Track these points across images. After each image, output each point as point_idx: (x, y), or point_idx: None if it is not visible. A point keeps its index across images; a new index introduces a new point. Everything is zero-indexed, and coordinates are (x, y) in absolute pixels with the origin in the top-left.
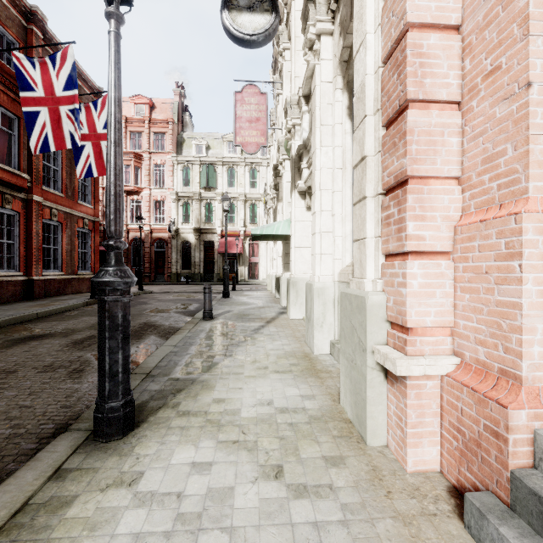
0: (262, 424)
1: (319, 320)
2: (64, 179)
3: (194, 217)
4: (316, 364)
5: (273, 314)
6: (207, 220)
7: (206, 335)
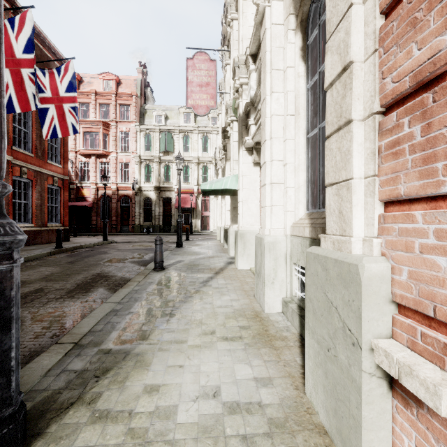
0: (204, 439)
1: (270, 276)
2: (34, 141)
3: (155, 177)
4: (269, 327)
5: (222, 264)
6: (166, 179)
7: (154, 288)
